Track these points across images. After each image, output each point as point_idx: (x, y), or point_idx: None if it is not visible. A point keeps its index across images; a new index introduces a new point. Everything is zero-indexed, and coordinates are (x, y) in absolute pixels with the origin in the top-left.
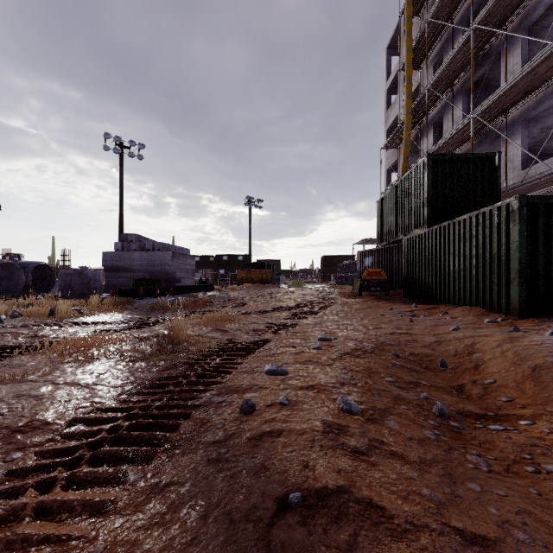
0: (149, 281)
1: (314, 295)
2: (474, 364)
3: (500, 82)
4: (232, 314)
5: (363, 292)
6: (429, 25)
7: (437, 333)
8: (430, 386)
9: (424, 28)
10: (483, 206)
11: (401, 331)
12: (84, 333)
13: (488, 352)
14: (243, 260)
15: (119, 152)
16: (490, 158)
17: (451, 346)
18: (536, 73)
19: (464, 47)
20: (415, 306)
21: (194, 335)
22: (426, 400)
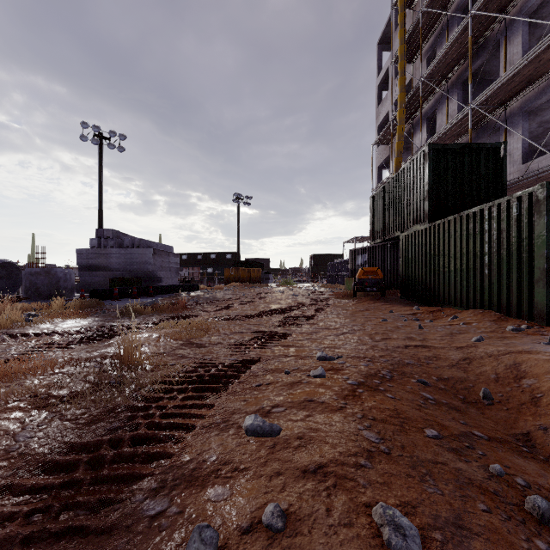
0: (127, 280)
1: (305, 296)
2: (529, 395)
3: (496, 76)
4: (211, 322)
5: (357, 292)
6: (423, 15)
7: (460, 346)
8: (489, 440)
9: (418, 18)
10: (487, 200)
11: (415, 343)
12: (17, 349)
13: (544, 377)
14: (231, 258)
15: (98, 143)
16: (495, 149)
17: (487, 366)
18: (541, 60)
19: (461, 36)
20: (417, 308)
21: (158, 353)
22: (502, 478)
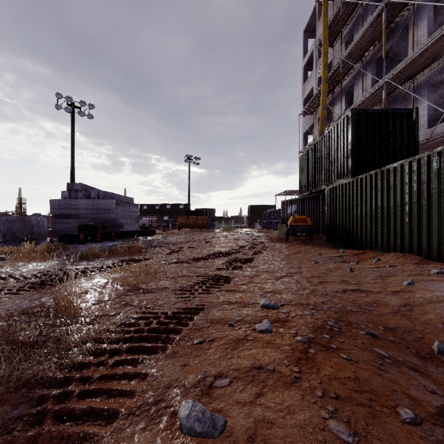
0: (93, 227)
1: (245, 240)
2: None
3: (403, 56)
4: (160, 265)
5: (289, 237)
6: (342, 6)
7: (395, 291)
8: None
9: (339, 8)
10: (402, 158)
11: (352, 287)
12: None
13: None
14: (183, 208)
15: (70, 111)
16: (408, 114)
17: (430, 313)
18: None
19: (375, 21)
20: (342, 251)
21: (101, 301)
22: None
